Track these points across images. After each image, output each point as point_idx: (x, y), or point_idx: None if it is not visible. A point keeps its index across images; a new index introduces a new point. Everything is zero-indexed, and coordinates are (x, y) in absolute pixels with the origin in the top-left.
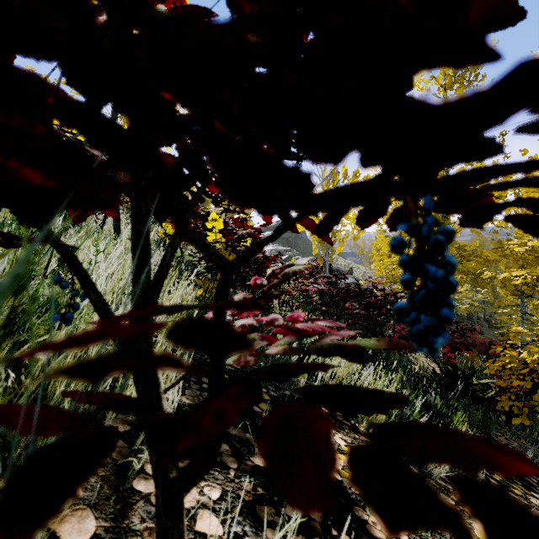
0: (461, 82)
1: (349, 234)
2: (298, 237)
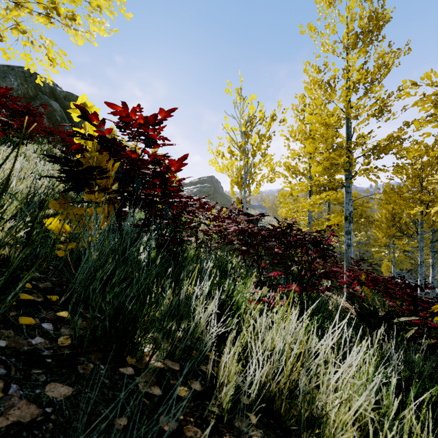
0: (365, 41)
1: (266, 177)
2: (216, 192)
